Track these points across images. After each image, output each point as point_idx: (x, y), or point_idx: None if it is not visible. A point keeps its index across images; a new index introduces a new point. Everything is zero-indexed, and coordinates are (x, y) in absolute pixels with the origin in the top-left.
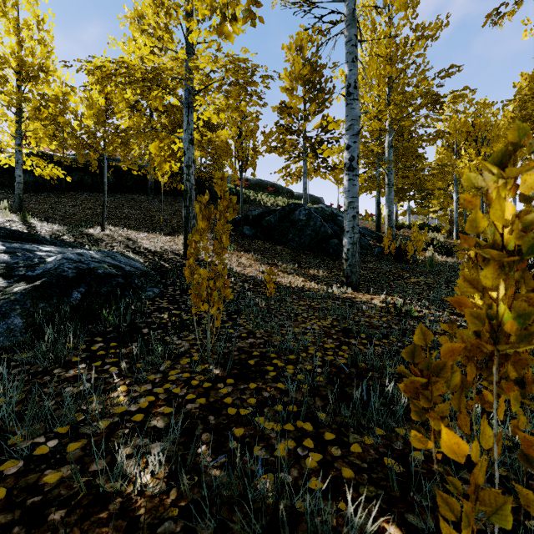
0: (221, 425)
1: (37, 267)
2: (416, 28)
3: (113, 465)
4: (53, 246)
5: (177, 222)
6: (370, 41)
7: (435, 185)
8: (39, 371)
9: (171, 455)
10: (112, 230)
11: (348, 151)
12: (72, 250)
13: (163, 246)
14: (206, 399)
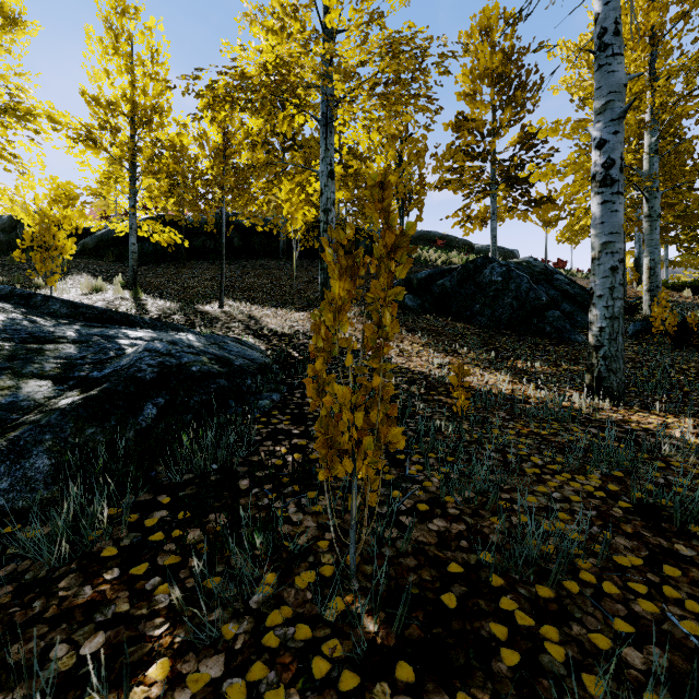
0: None
1: (110, 363)
2: None
3: None
4: (150, 330)
5: (313, 292)
6: None
7: None
8: (38, 579)
9: None
10: (232, 306)
11: (601, 151)
12: (172, 335)
13: (293, 326)
14: None
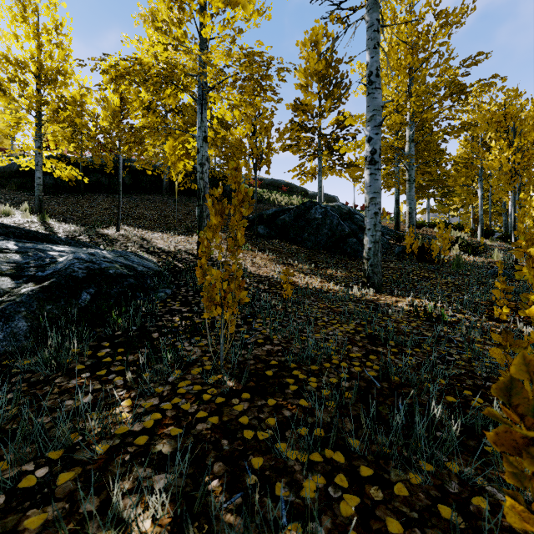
0: (236, 453)
1: (48, 267)
2: (440, 14)
3: (107, 505)
4: (67, 246)
5: (191, 222)
6: (389, 31)
7: (457, 182)
8: (40, 380)
9: (176, 495)
10: (127, 230)
11: (369, 143)
12: (85, 250)
13: (176, 246)
14: (219, 417)
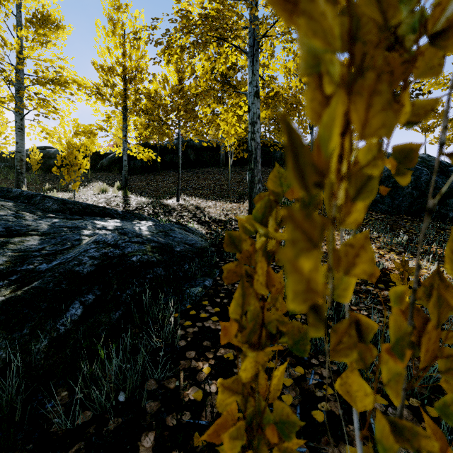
0: None
1: (62, 254)
2: None
3: None
4: (118, 220)
5: (243, 189)
6: None
7: None
8: None
9: None
10: (185, 200)
11: None
12: (133, 224)
13: (227, 214)
14: None
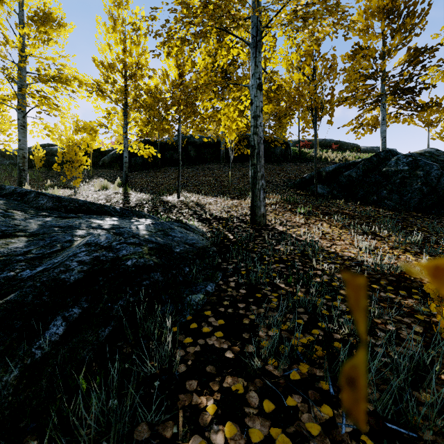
0: None
1: (49, 258)
2: None
3: None
4: (116, 218)
5: (244, 185)
6: None
7: None
8: None
9: None
10: (186, 196)
11: None
12: (131, 222)
13: (229, 211)
14: None
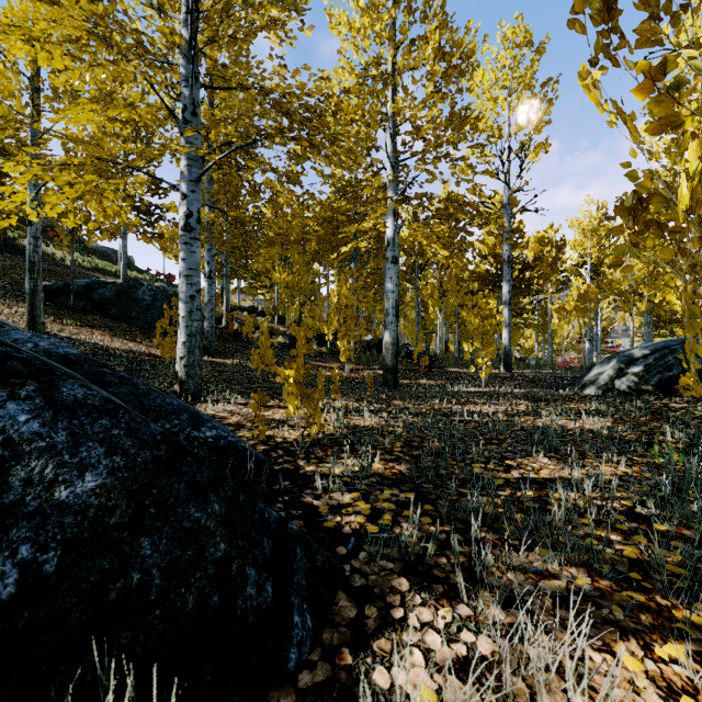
0: None
1: None
2: None
3: None
4: None
5: None
6: None
7: None
8: None
9: None
10: None
11: (208, 265)
12: None
13: None
14: None
